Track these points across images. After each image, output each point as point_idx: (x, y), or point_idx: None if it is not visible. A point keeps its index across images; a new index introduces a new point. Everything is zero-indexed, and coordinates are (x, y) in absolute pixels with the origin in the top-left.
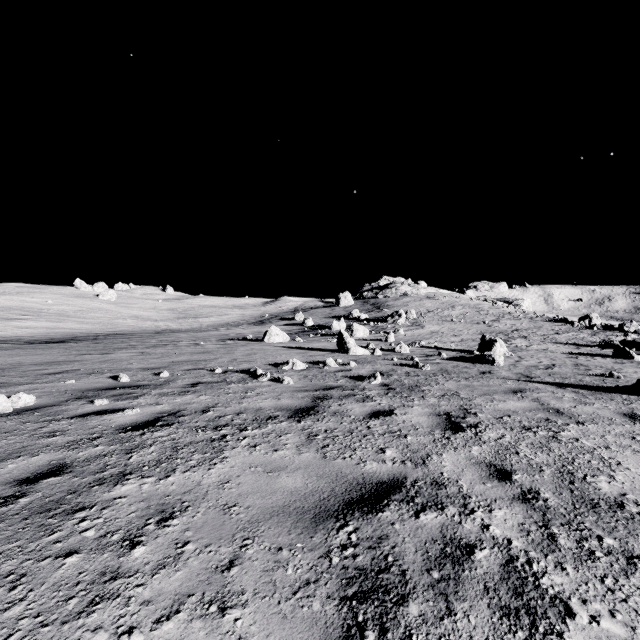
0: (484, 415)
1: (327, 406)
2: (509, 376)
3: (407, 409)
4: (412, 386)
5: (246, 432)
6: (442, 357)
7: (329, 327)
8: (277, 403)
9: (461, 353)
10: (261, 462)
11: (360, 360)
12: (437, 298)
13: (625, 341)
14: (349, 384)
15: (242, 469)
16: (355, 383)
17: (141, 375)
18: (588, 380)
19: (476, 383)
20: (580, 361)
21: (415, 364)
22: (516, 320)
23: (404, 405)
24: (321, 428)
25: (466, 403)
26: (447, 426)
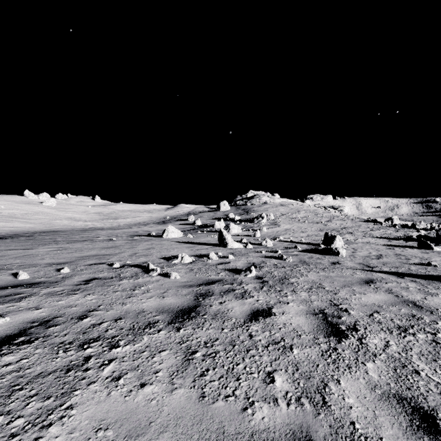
0: (356, 312)
1: (208, 305)
2: (354, 266)
3: (284, 307)
4: (282, 278)
5: (115, 350)
6: (298, 249)
7: (212, 226)
8: (160, 303)
9: (310, 246)
10: (117, 415)
11: (236, 253)
12: (287, 205)
13: (421, 236)
14: (228, 277)
15: (84, 436)
16: (233, 276)
17: (44, 271)
18: (415, 269)
19: (332, 274)
20: (397, 251)
21: (280, 256)
22: (342, 221)
23: (280, 301)
24: (201, 339)
25: (333, 297)
26: (328, 330)
